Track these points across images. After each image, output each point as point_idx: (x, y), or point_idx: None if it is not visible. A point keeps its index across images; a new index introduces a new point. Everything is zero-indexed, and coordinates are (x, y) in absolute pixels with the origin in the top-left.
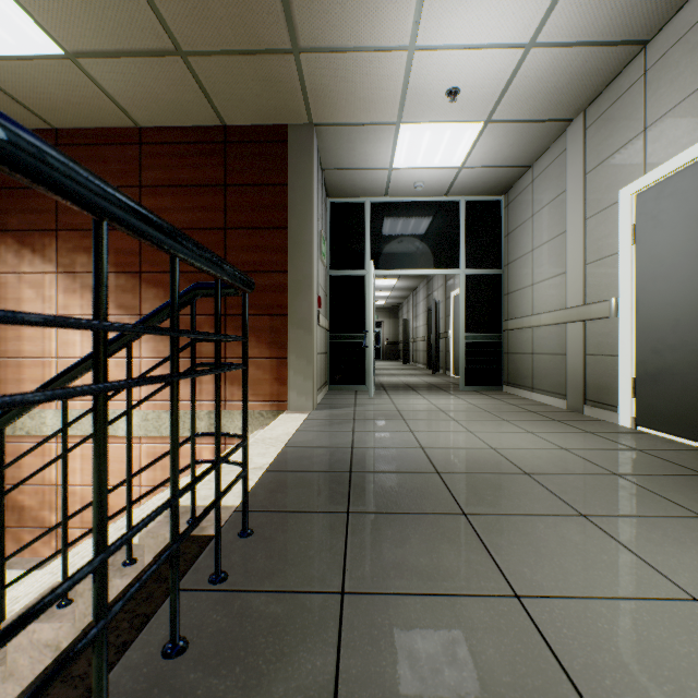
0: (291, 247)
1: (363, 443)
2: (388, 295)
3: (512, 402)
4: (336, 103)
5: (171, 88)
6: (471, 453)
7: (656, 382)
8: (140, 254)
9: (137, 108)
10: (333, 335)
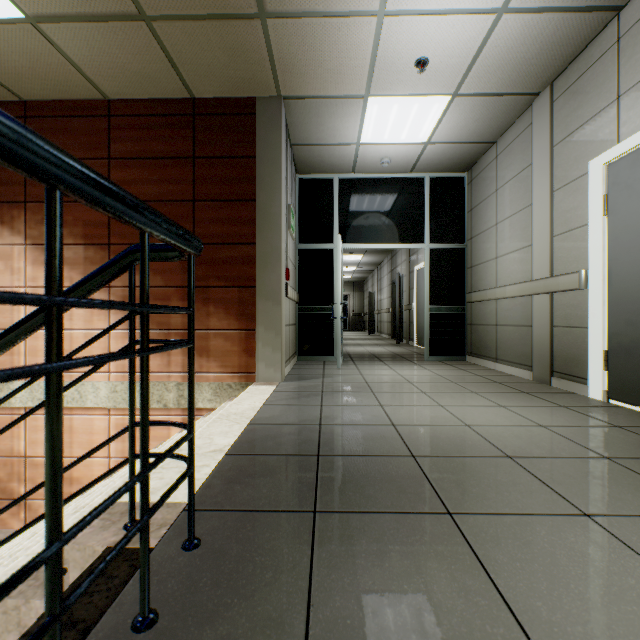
0: (260, 219)
1: (332, 419)
2: (354, 269)
3: (477, 373)
4: (304, 74)
5: (137, 57)
6: (446, 431)
7: (631, 355)
8: (108, 226)
9: (105, 79)
10: (302, 307)
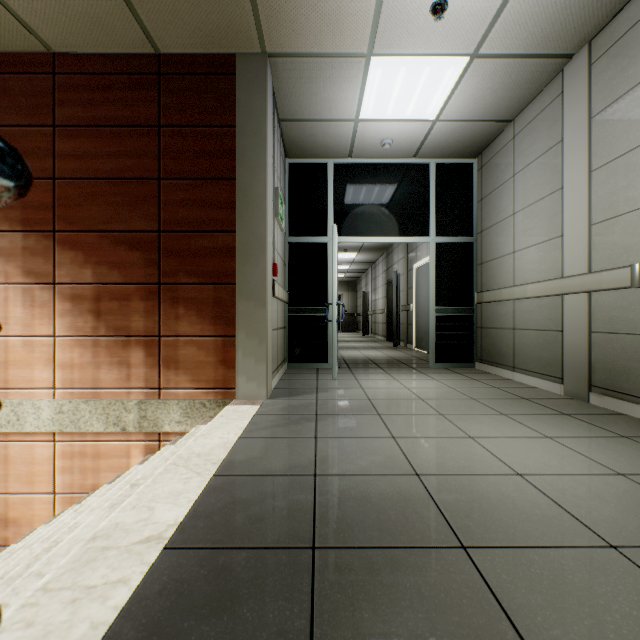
0: (240, 201)
1: (331, 464)
2: (348, 268)
3: (494, 385)
4: (294, 20)
5: None
6: (494, 486)
7: None
8: (53, 209)
9: (43, 22)
10: (292, 308)
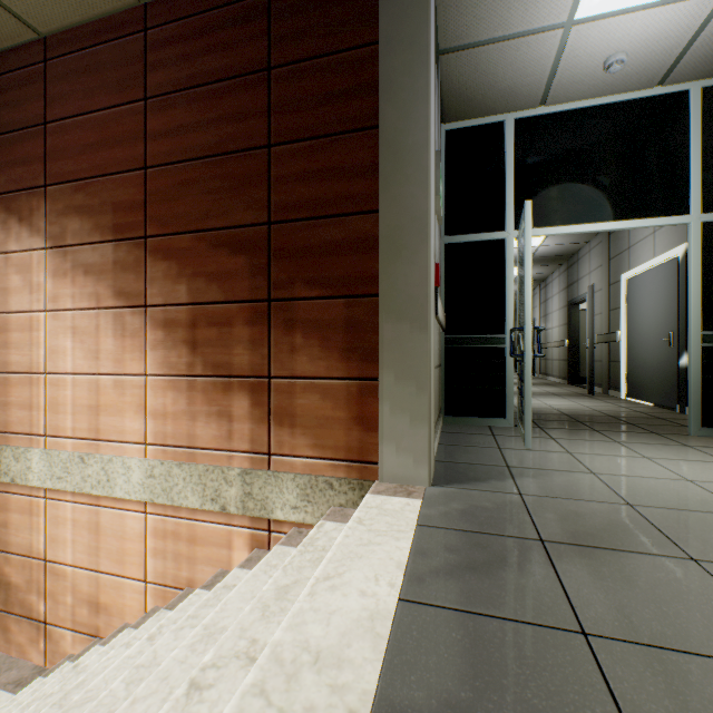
0: (385, 160)
1: None
2: None
3: None
4: None
5: None
6: None
7: None
8: (144, 208)
9: None
10: (450, 337)
